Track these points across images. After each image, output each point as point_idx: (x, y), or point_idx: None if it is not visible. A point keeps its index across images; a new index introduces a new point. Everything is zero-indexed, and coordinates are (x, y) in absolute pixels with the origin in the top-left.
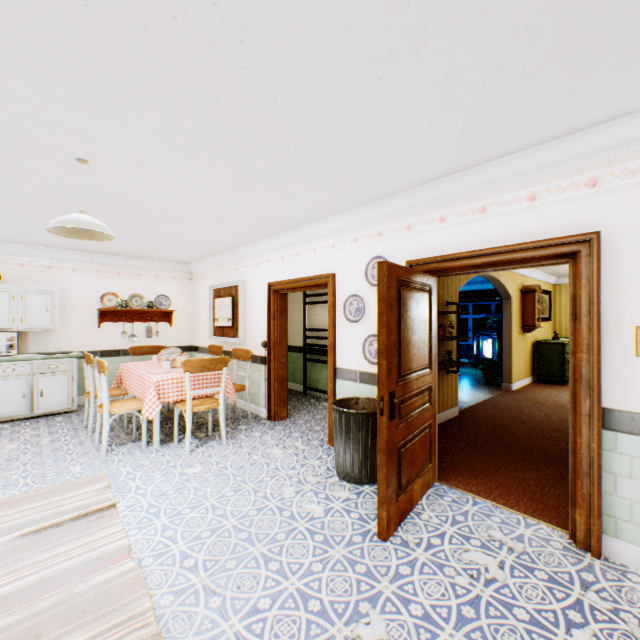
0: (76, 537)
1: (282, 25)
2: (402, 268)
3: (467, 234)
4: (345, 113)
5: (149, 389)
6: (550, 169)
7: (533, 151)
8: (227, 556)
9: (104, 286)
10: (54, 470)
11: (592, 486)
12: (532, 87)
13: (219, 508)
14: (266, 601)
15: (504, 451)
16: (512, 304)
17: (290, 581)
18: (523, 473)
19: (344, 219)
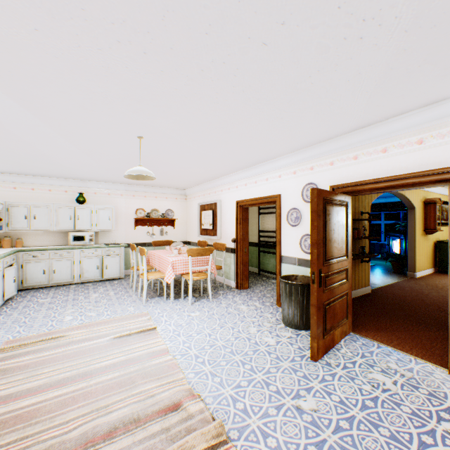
0: (139, 341)
1: (257, 66)
2: (326, 191)
3: (373, 167)
4: (290, 102)
5: (167, 266)
6: (433, 122)
7: (420, 111)
8: (220, 359)
9: (137, 204)
10: (120, 308)
11: None
12: (414, 76)
13: (212, 335)
14: (245, 382)
15: (404, 317)
16: (416, 213)
17: (257, 375)
18: (417, 332)
19: (287, 159)
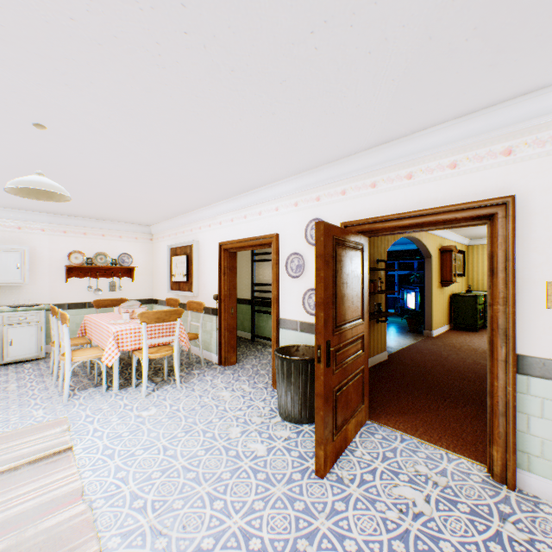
0: (31, 480)
1: None
2: (338, 228)
3: (396, 198)
4: (285, 82)
5: (109, 338)
6: (470, 139)
7: (455, 123)
8: (175, 496)
9: (71, 245)
10: (17, 414)
11: (508, 425)
12: (456, 60)
13: (170, 449)
14: (210, 541)
15: (427, 391)
16: (432, 262)
17: (233, 520)
18: (444, 411)
19: (286, 185)
